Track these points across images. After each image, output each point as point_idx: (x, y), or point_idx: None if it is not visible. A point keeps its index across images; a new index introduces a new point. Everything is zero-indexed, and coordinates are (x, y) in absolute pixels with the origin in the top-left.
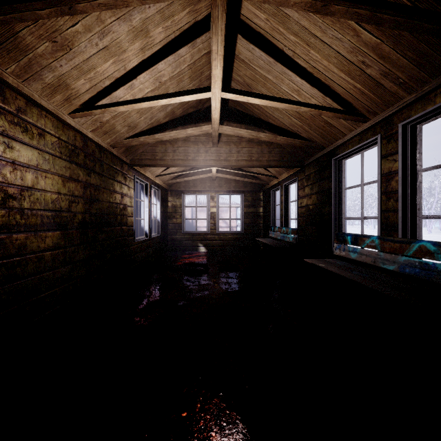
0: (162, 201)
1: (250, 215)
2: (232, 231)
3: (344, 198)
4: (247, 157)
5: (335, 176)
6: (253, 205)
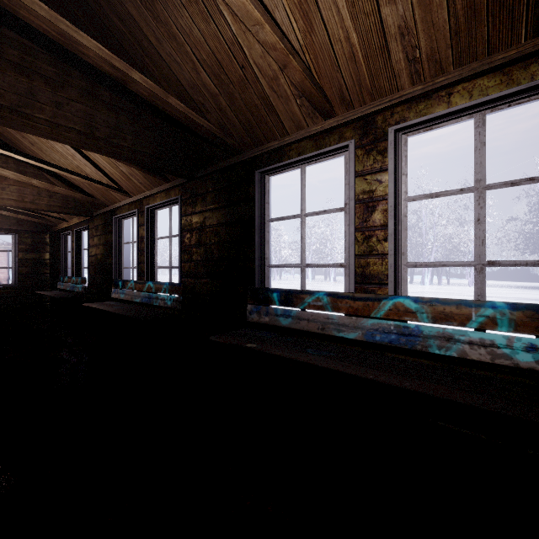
0: None
1: (29, 262)
2: None
3: (123, 251)
4: (17, 197)
5: (116, 232)
6: (35, 250)
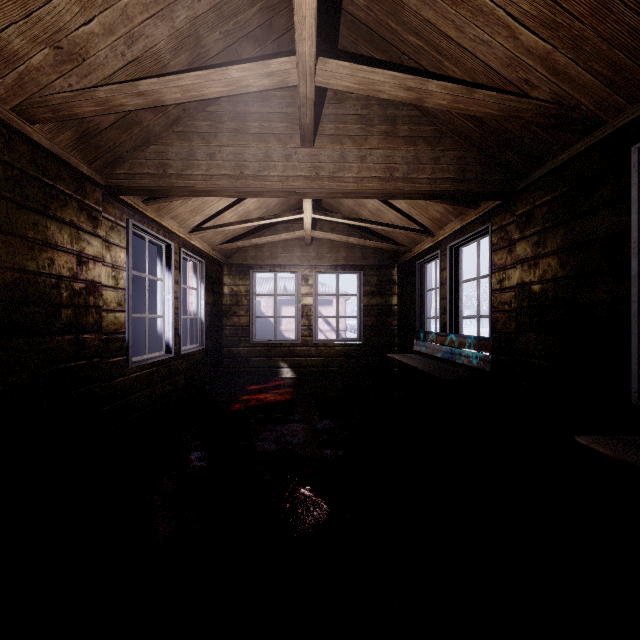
0: (210, 284)
1: (374, 310)
2: (341, 340)
3: None
4: (383, 171)
5: None
6: (381, 292)
